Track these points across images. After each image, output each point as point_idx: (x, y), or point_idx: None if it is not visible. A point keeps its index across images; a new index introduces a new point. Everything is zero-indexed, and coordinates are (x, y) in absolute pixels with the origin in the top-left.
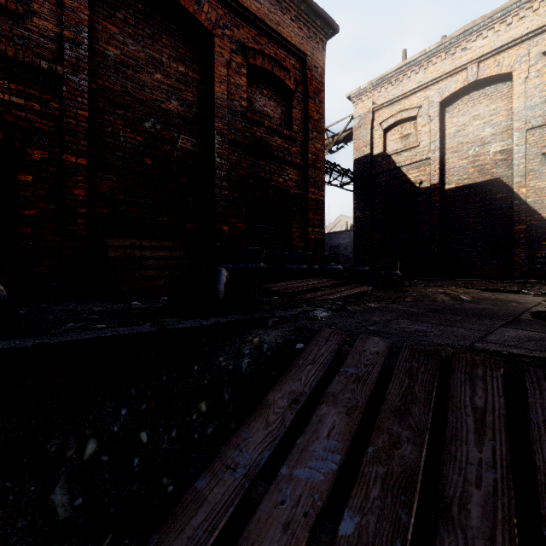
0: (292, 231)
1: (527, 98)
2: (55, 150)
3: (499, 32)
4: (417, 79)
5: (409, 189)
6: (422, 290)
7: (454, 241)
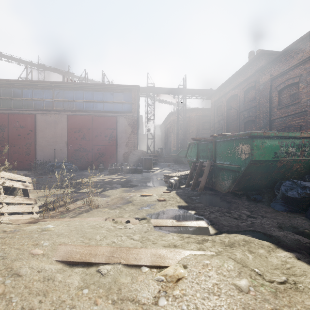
0: None
1: None
2: (306, 129)
3: None
4: None
5: None
6: None
7: None
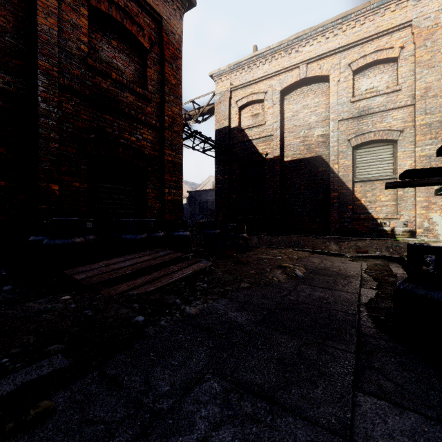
0: (146, 192)
1: (339, 97)
2: None
3: (321, 43)
4: (264, 69)
5: (258, 159)
6: (263, 257)
7: (290, 203)
